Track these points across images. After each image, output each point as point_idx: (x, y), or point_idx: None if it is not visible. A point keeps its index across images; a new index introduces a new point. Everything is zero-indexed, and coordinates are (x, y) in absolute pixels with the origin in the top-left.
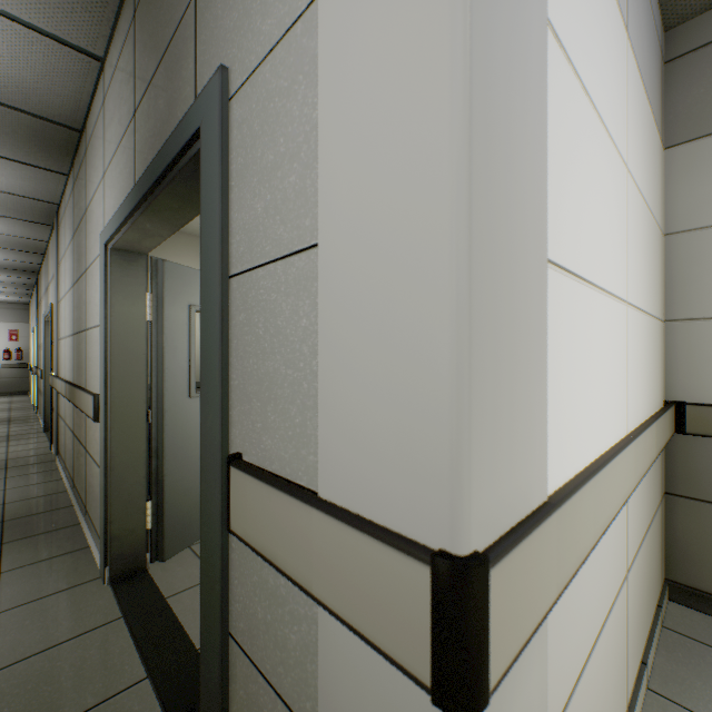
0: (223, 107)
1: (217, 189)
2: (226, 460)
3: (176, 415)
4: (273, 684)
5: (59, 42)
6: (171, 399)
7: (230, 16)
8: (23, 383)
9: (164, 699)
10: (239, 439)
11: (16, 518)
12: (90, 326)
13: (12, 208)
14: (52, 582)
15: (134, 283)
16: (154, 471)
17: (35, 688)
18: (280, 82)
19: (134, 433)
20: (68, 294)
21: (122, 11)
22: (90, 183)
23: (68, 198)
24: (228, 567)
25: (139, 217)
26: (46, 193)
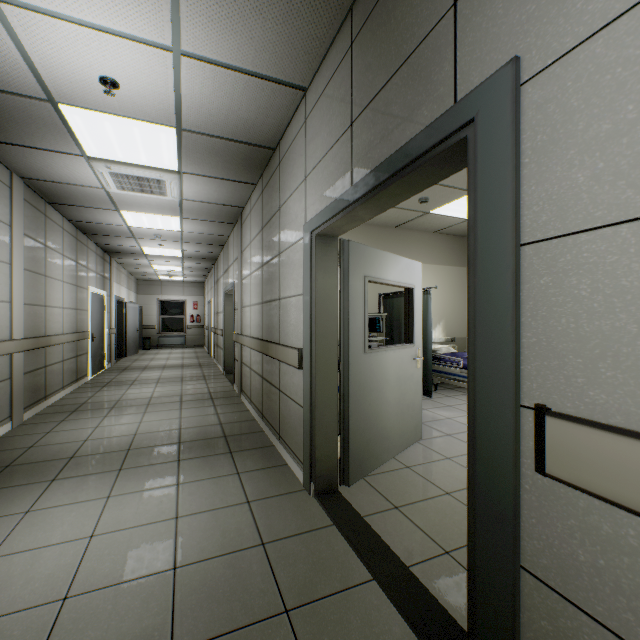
0: (516, 94)
1: (507, 168)
2: (518, 409)
3: (355, 367)
4: (609, 627)
5: (280, 84)
6: (353, 354)
7: (520, 10)
8: (201, 339)
9: (397, 601)
10: (538, 392)
11: (232, 435)
12: (285, 296)
13: (215, 214)
14: (273, 486)
15: (329, 260)
16: (341, 411)
17: (294, 563)
18: (627, 52)
19: (329, 380)
20: (254, 273)
21: (333, 46)
22: (285, 187)
23: (254, 202)
24: (519, 506)
25: (358, 206)
26: (238, 200)
